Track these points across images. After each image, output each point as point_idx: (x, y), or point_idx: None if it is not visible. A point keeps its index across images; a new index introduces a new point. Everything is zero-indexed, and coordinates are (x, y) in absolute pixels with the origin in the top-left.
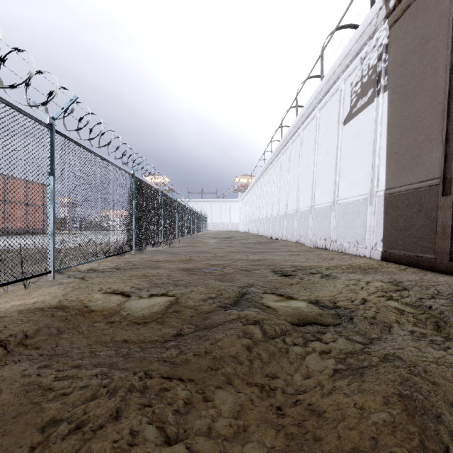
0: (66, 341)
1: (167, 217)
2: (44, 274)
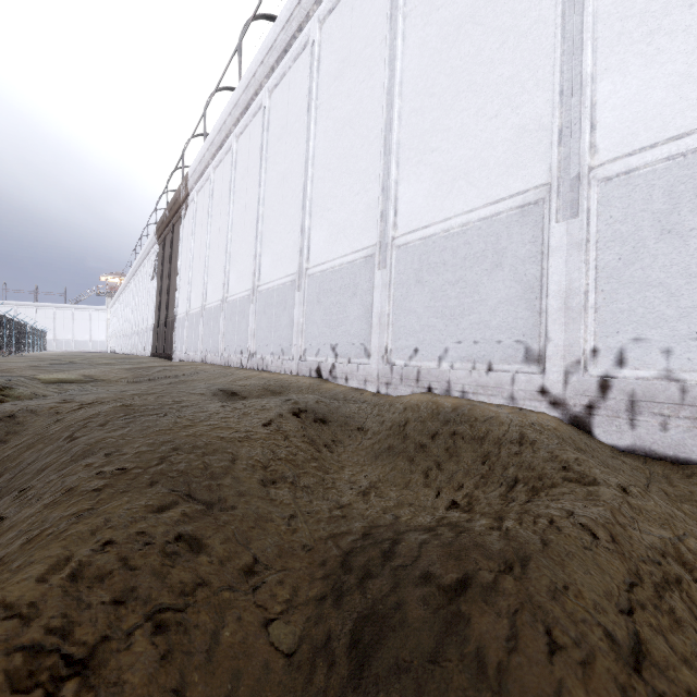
0: None
1: None
2: None
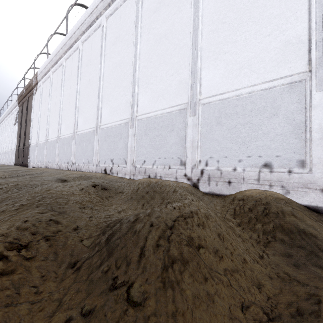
0: None
1: None
2: None
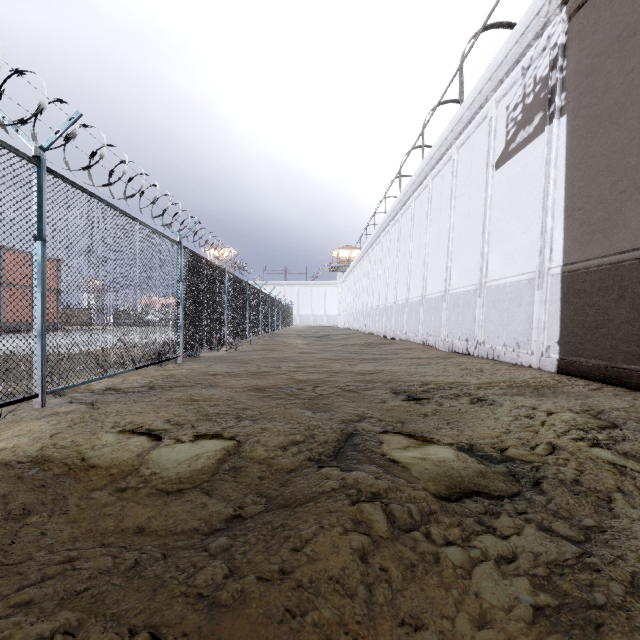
0: (34, 531)
1: (233, 307)
2: (25, 400)
